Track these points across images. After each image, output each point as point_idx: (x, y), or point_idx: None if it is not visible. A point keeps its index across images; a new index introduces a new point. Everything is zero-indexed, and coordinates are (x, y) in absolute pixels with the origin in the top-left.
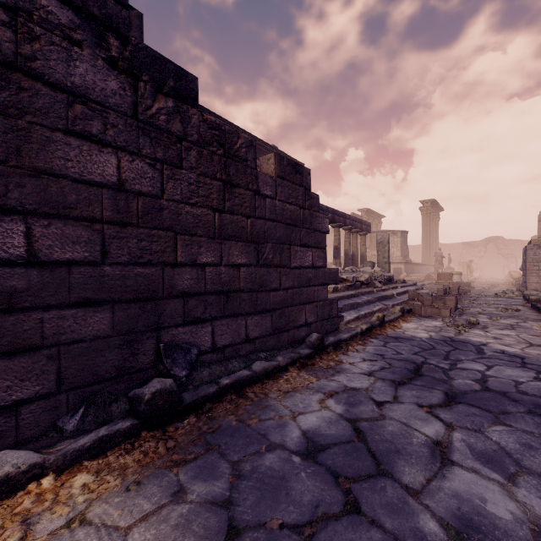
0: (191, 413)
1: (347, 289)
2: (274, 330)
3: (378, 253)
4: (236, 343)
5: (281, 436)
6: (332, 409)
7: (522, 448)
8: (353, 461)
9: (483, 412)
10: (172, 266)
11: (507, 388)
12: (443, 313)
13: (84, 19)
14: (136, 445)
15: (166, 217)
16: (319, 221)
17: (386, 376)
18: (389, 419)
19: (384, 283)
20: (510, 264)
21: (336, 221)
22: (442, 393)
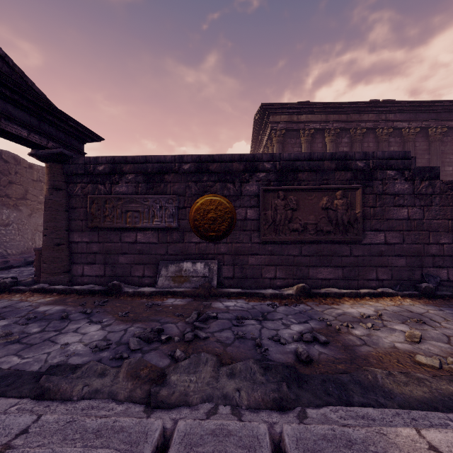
0: (439, 298)
1: None
2: None
3: None
4: None
5: None
6: None
7: None
8: None
9: None
10: (427, 244)
11: None
12: None
13: (398, 171)
14: (421, 299)
15: (424, 226)
16: None
17: None
18: None
19: None
20: None
21: None
22: None
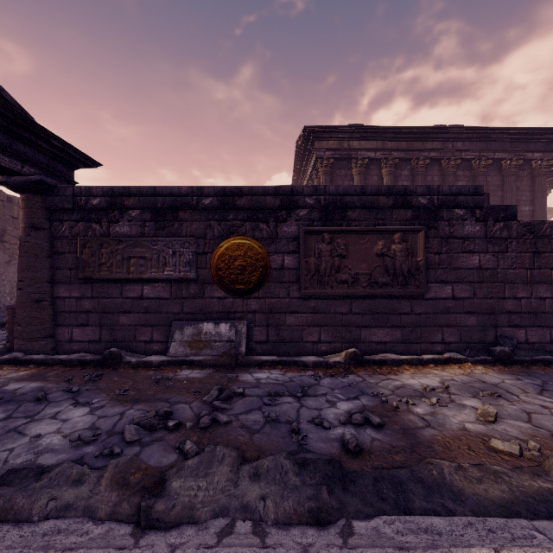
0: (517, 364)
1: None
2: None
3: None
4: (542, 342)
5: None
6: None
7: None
8: None
9: None
10: (502, 299)
11: None
12: None
13: (467, 209)
14: (495, 366)
15: (499, 277)
16: None
17: None
18: None
19: None
20: None
21: None
22: None
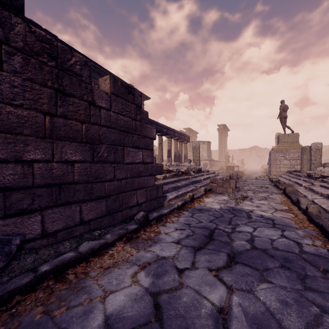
0: None
1: (173, 177)
2: (109, 212)
3: (193, 154)
4: (70, 227)
5: (81, 328)
6: (141, 283)
7: (281, 306)
8: None
9: (253, 270)
10: None
11: (266, 245)
12: (228, 190)
13: None
14: None
15: None
16: (148, 130)
17: (189, 243)
18: (185, 288)
19: (196, 172)
20: (262, 161)
21: (169, 134)
22: (226, 255)
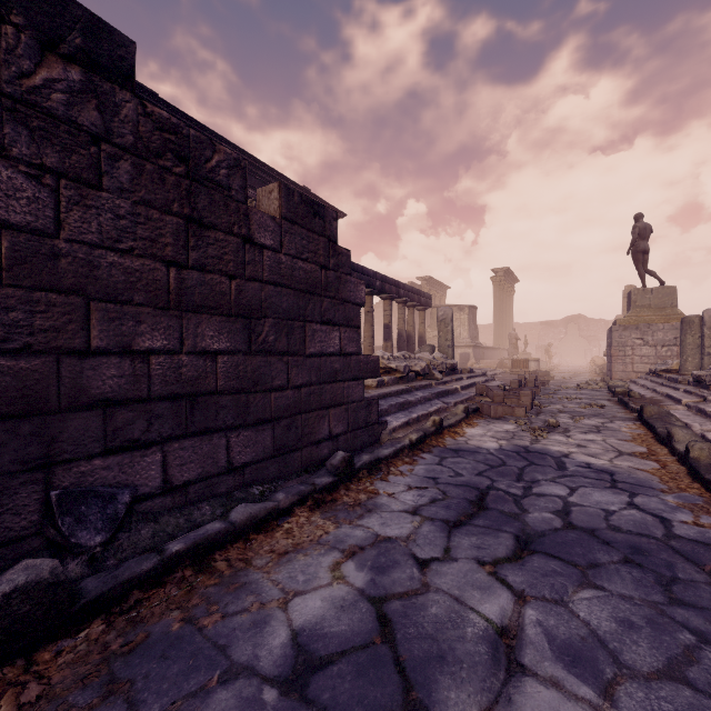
0: (98, 616)
1: (397, 382)
2: (277, 450)
3: (439, 333)
4: (209, 476)
5: (253, 647)
6: (350, 581)
7: (620, 629)
8: (368, 689)
9: (566, 566)
10: (78, 355)
11: (596, 522)
12: (517, 412)
13: None
14: None
15: (65, 270)
16: (350, 288)
17: (437, 514)
18: (434, 592)
19: (446, 373)
20: (593, 348)
21: (387, 290)
22: (512, 537)
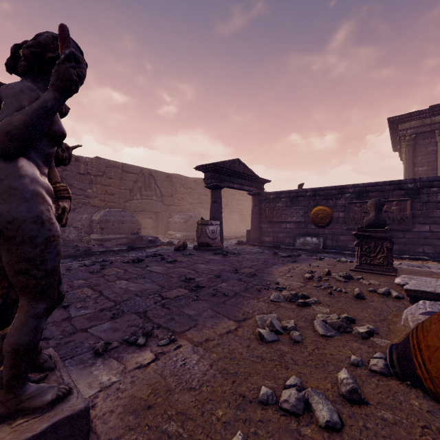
0: None
1: None
2: None
3: None
4: None
5: None
6: None
7: None
8: None
9: None
10: None
11: None
12: None
13: (439, 188)
14: None
15: None
16: None
17: None
18: None
19: None
20: None
21: None
22: None
